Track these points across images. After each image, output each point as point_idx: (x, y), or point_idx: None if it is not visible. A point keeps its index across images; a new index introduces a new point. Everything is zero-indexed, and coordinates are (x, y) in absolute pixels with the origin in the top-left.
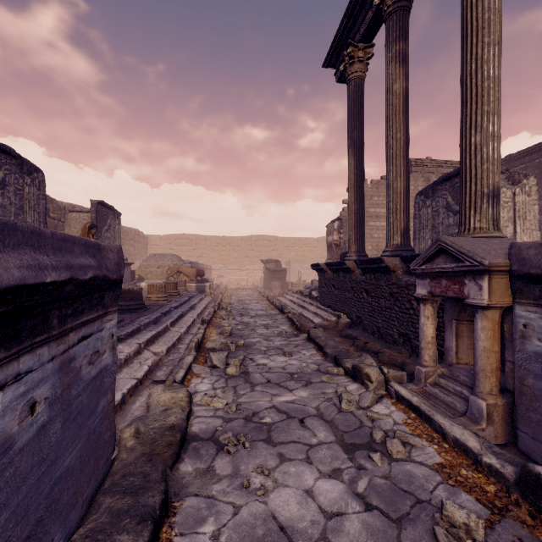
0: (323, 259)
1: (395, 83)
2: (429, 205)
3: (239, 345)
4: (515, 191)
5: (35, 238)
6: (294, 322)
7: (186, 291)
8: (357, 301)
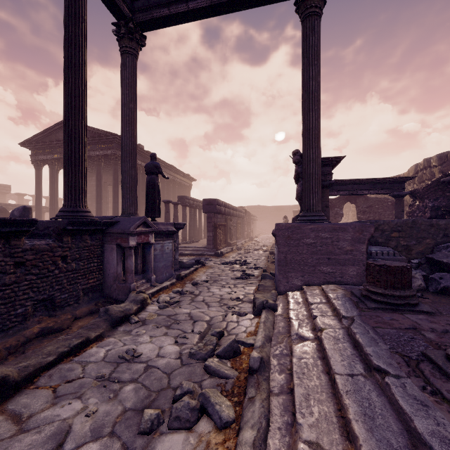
0: None
1: None
2: None
3: (162, 409)
4: None
5: None
6: None
7: None
8: None
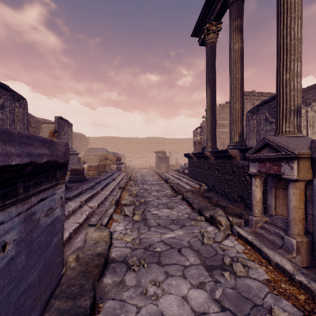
0: (191, 151)
1: (235, 44)
2: (255, 118)
3: (141, 202)
4: (307, 110)
5: (6, 135)
6: (174, 188)
7: (110, 170)
8: (212, 175)
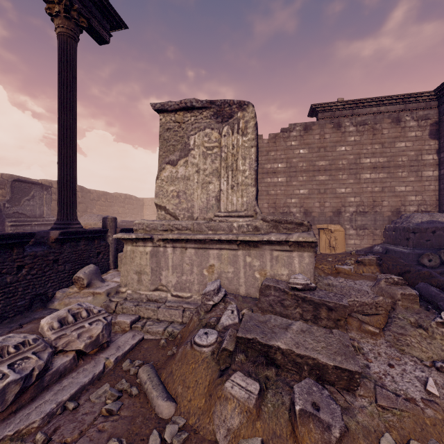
0: None
1: None
2: None
3: None
4: (222, 131)
5: None
6: None
7: None
8: None
